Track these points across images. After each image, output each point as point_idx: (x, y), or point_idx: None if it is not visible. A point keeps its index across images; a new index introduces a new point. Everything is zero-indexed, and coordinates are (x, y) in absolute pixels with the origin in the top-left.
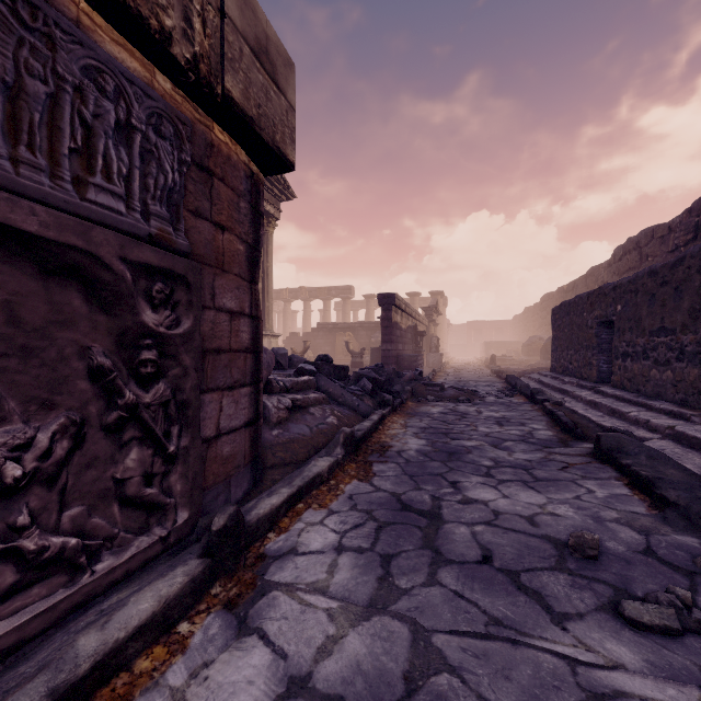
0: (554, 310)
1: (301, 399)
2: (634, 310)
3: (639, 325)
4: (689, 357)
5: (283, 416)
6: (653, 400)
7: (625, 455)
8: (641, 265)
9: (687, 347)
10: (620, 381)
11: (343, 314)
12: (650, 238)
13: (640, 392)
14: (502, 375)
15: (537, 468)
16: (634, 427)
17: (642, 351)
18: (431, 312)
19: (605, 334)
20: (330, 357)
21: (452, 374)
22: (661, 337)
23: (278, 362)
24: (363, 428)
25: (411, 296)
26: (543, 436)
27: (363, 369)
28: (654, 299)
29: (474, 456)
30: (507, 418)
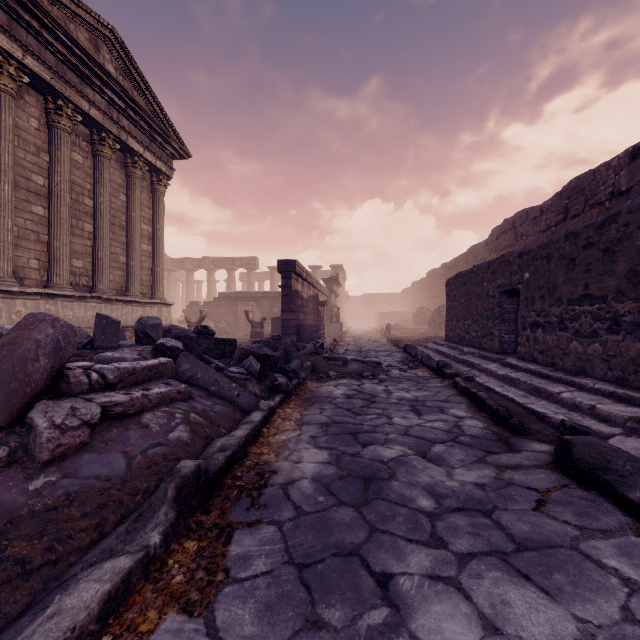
0: (450, 281)
1: (126, 402)
2: (547, 277)
3: (553, 293)
4: (628, 329)
5: (71, 443)
6: (577, 376)
7: (620, 477)
8: (516, 243)
9: (624, 317)
10: (529, 353)
11: (248, 285)
12: (524, 219)
13: (556, 366)
14: (399, 344)
15: (500, 507)
16: (577, 415)
17: (558, 321)
18: (331, 283)
19: (507, 304)
20: (210, 329)
21: (352, 343)
22: (584, 306)
23: (148, 334)
24: (230, 444)
25: (313, 269)
26: (474, 430)
27: (257, 342)
28: (574, 264)
29: (402, 483)
30: (422, 401)
